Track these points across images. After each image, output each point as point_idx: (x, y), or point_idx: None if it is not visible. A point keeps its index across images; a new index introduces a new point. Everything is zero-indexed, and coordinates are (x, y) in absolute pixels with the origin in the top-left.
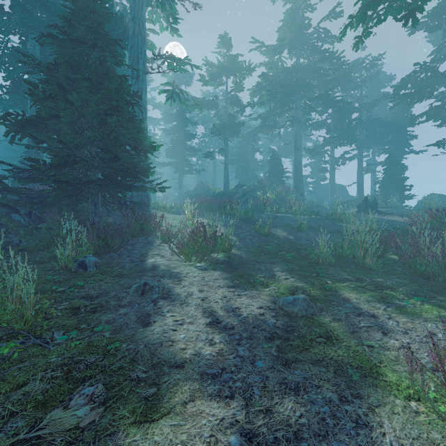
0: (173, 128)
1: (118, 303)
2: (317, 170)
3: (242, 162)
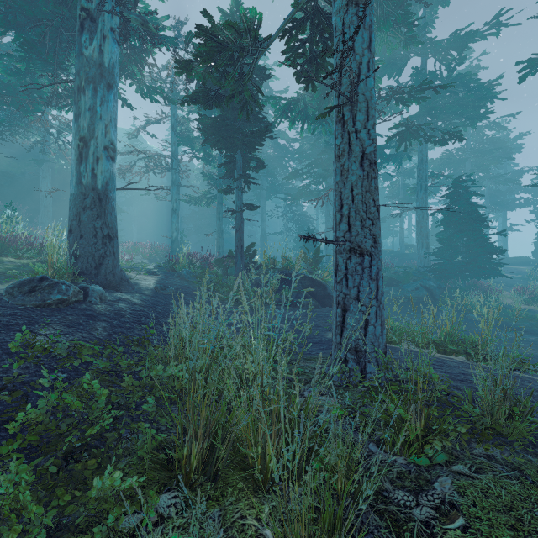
0: None
1: None
2: None
3: None
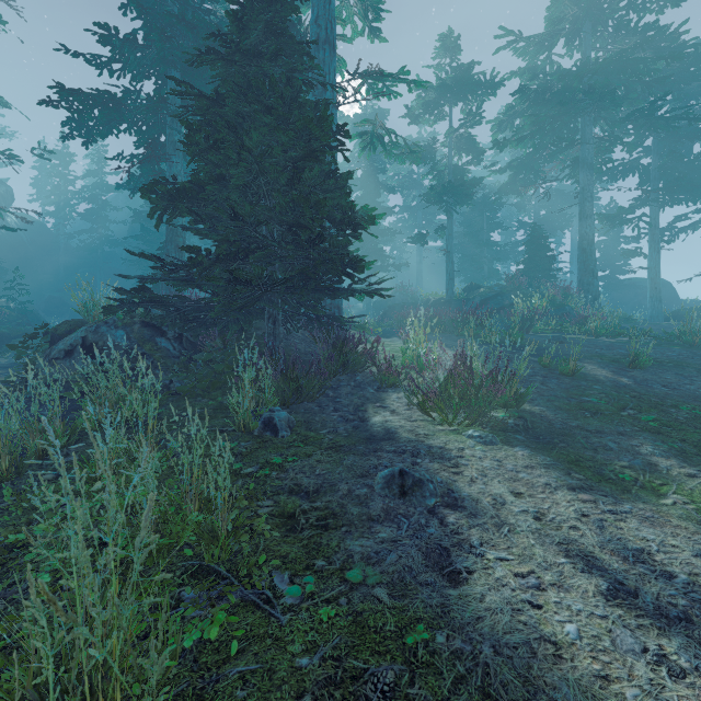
0: (359, 200)
1: (363, 512)
2: (612, 255)
3: (470, 249)
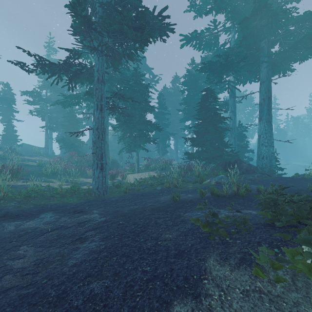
0: None
1: None
2: None
3: None
